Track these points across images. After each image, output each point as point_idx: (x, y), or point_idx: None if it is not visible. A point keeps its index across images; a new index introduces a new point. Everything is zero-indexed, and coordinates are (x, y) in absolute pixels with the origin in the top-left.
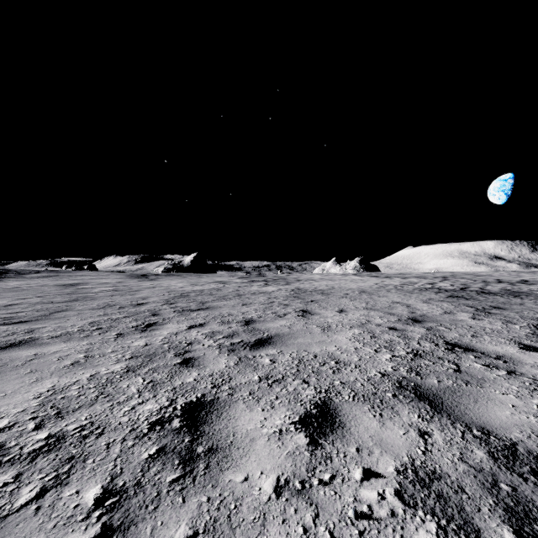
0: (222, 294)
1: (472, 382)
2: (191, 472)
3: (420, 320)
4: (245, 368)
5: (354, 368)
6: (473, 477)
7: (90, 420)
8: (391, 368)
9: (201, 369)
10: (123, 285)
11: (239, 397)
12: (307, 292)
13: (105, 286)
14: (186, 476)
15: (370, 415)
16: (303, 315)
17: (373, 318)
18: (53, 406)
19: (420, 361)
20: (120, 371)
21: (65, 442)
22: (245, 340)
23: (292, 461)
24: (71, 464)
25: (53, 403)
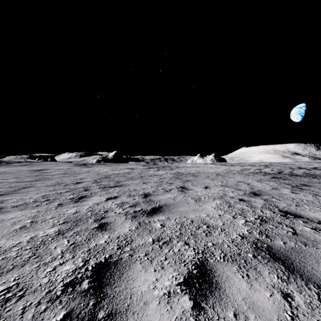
0: (131, 176)
1: (308, 243)
2: None
3: (258, 194)
4: (142, 231)
5: (220, 231)
6: None
7: (17, 282)
8: (247, 231)
9: (111, 232)
10: (70, 170)
11: (137, 257)
12: (183, 174)
13: (59, 171)
14: None
15: (239, 276)
16: (182, 190)
17: (227, 192)
18: None
19: (266, 226)
20: (53, 234)
21: None
22: (143, 209)
23: None
24: None
25: None
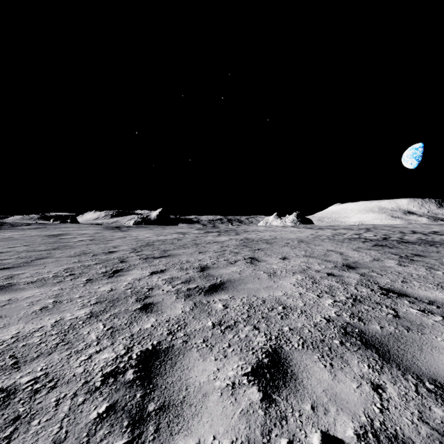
0: (182, 243)
1: (412, 328)
2: (139, 436)
3: (354, 267)
4: (199, 314)
5: (300, 314)
6: (439, 443)
7: (45, 371)
8: (334, 314)
9: (159, 314)
10: (99, 235)
11: (193, 344)
12: (254, 241)
13: (84, 236)
14: (133, 442)
15: (321, 365)
16: (252, 262)
17: (312, 264)
18: (12, 355)
19: (360, 307)
20: (83, 317)
21: (14, 398)
22: (200, 286)
23: (246, 422)
24: (14, 426)
25: (13, 351)
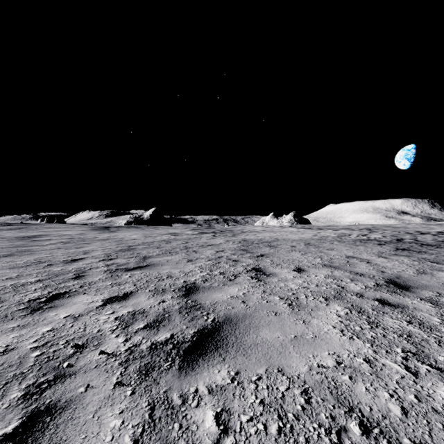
0: (170, 247)
1: None
2: None
3: (405, 285)
4: None
5: None
6: None
7: None
8: None
9: None
10: (79, 237)
11: None
12: (254, 244)
13: (62, 238)
14: None
15: None
16: (258, 277)
17: (344, 281)
18: None
19: None
20: None
21: None
22: (176, 336)
23: None
24: None
25: None
